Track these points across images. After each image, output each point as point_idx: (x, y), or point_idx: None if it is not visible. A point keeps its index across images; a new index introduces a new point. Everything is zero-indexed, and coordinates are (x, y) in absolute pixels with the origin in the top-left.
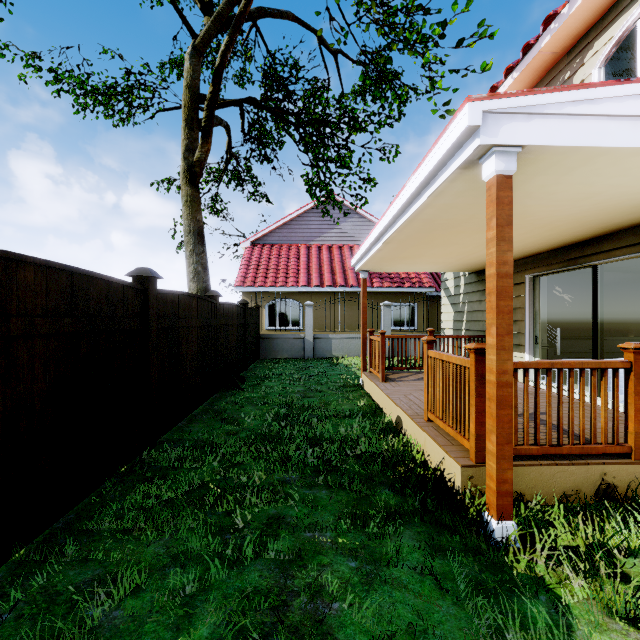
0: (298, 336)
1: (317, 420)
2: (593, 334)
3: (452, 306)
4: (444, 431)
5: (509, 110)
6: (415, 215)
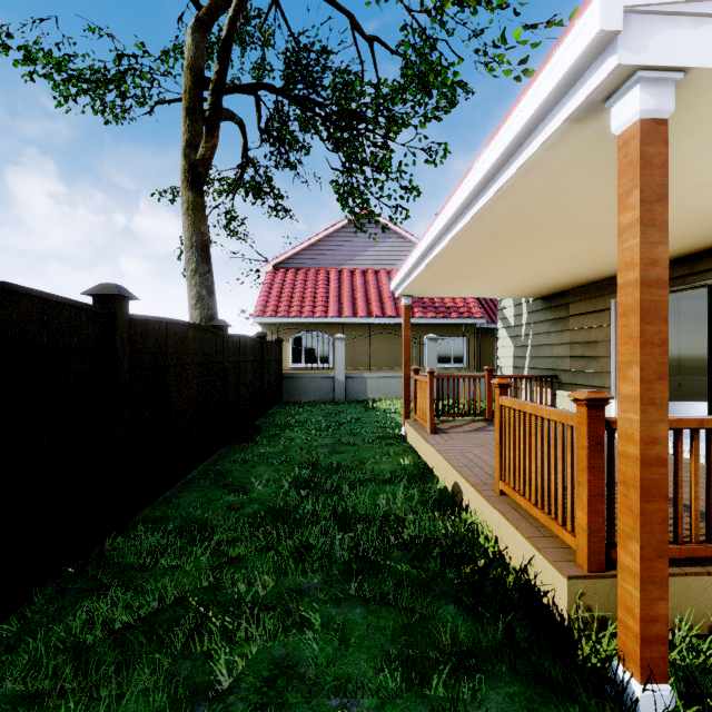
0: (327, 375)
1: (349, 487)
2: (709, 374)
3: (512, 339)
4: (526, 511)
5: (666, 8)
6: (484, 211)
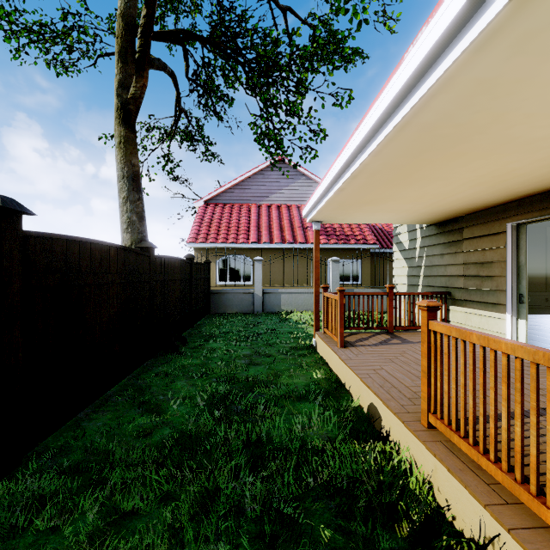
0: (248, 291)
1: (264, 406)
2: None
3: (406, 261)
4: (467, 455)
5: None
6: (414, 113)
